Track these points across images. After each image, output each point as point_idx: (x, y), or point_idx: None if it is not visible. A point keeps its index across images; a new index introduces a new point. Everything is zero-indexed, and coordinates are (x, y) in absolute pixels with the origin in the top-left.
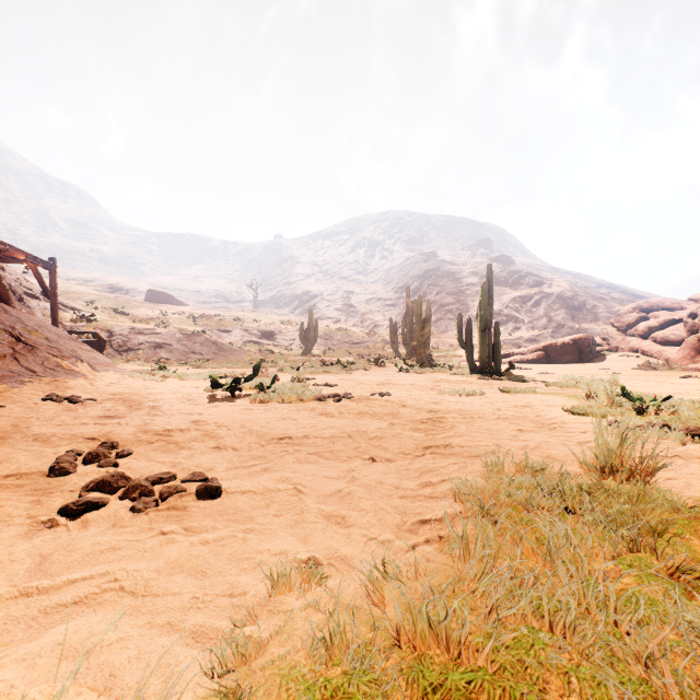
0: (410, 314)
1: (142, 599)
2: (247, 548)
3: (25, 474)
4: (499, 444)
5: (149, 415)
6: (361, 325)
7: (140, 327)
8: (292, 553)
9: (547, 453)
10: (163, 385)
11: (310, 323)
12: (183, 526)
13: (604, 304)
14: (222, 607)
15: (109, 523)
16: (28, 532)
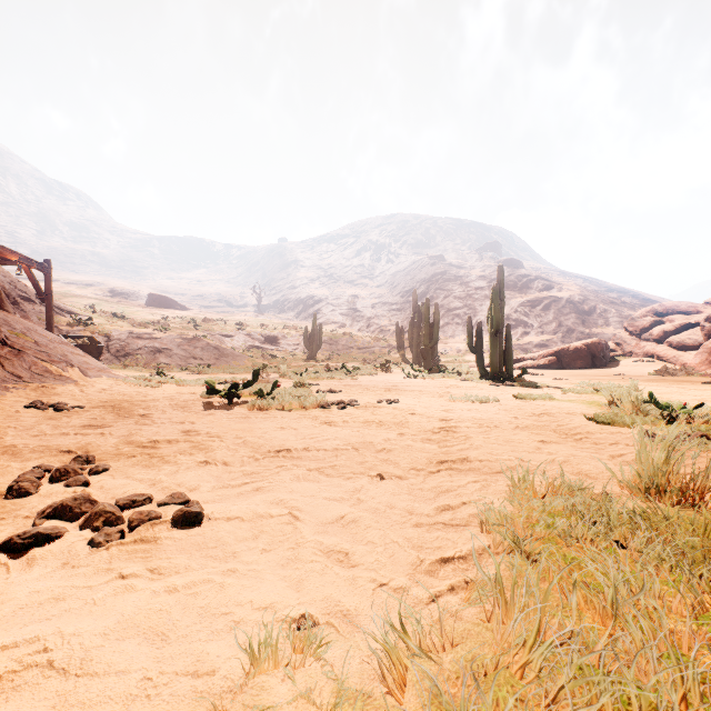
0: (417, 318)
1: (74, 682)
2: (224, 599)
3: None
4: (522, 458)
5: (137, 424)
6: (367, 330)
7: (139, 331)
8: (280, 608)
9: (577, 468)
10: (158, 391)
11: (314, 327)
12: (148, 567)
13: (615, 308)
14: (180, 696)
15: (60, 561)
16: None
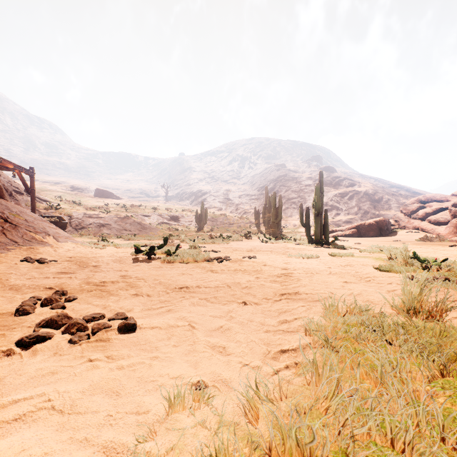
0: (268, 204)
1: (68, 417)
2: (152, 372)
3: None
4: (332, 292)
5: (91, 271)
6: (236, 212)
7: (90, 213)
8: (185, 377)
9: (366, 298)
10: (103, 251)
11: (202, 210)
12: (105, 355)
13: (395, 198)
14: (129, 424)
15: (52, 352)
16: None
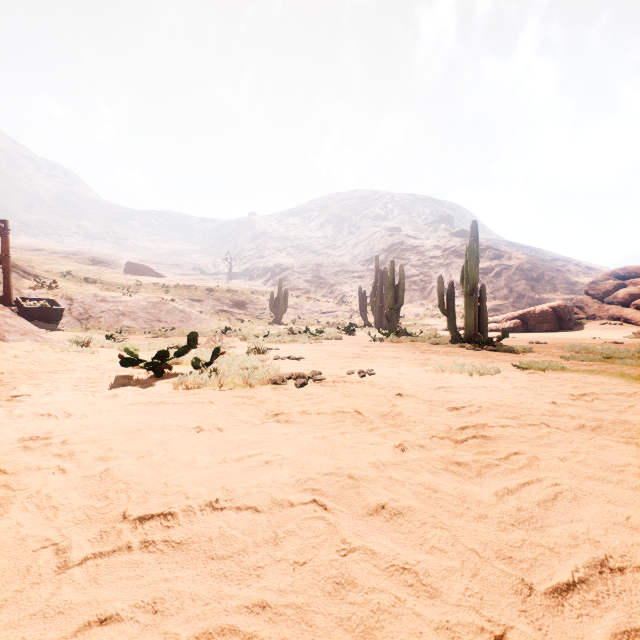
0: (379, 282)
1: None
2: None
3: None
4: None
5: None
6: (330, 296)
7: (104, 295)
8: None
9: None
10: (88, 358)
11: (279, 292)
12: None
13: (561, 276)
14: None
15: None
16: None
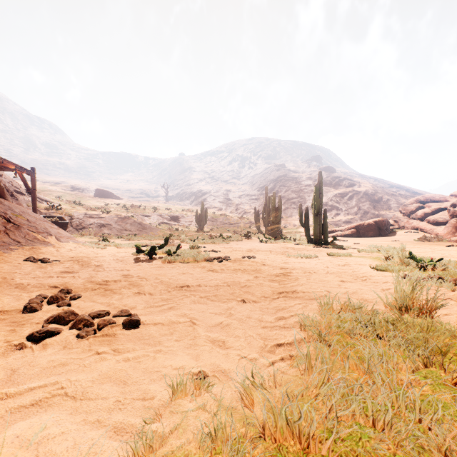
0: (268, 205)
1: (80, 402)
2: (156, 364)
3: (7, 311)
4: (328, 290)
5: (94, 271)
6: (235, 212)
7: (91, 213)
8: (187, 368)
9: (361, 296)
10: (105, 251)
11: (202, 210)
12: (112, 348)
13: (394, 198)
14: (137, 408)
15: (61, 346)
16: (5, 352)
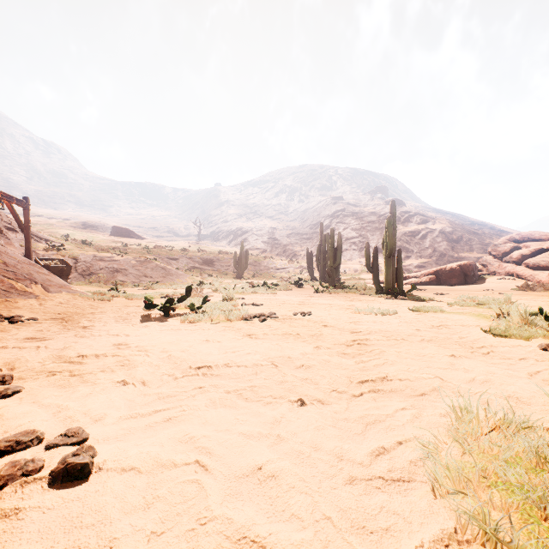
0: (323, 245)
1: None
2: None
3: None
4: (441, 376)
5: (76, 336)
6: (283, 254)
7: (101, 255)
8: None
9: (502, 389)
10: (108, 304)
11: (241, 252)
12: None
13: (477, 238)
14: None
15: None
16: None
